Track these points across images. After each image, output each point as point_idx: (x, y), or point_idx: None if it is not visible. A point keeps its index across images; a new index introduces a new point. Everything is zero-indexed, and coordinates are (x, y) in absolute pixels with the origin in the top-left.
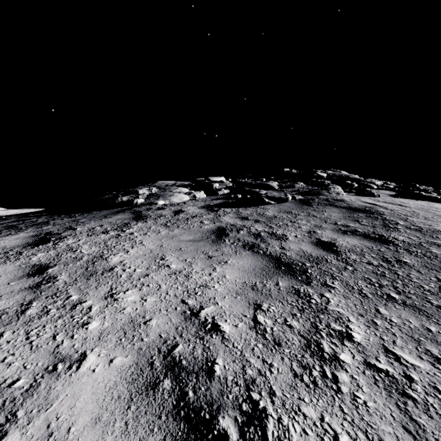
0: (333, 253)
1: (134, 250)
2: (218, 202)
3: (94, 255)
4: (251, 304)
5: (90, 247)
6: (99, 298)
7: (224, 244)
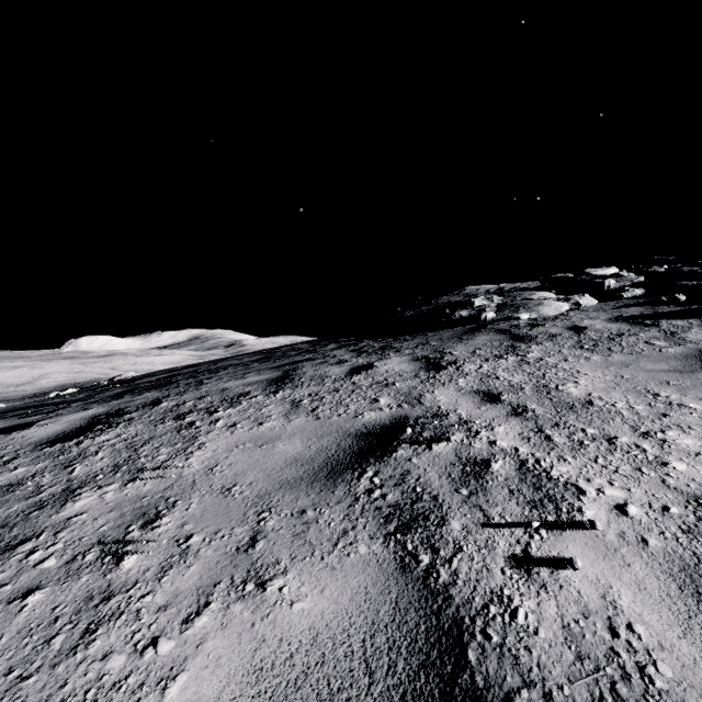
0: None
1: (583, 381)
2: (636, 310)
3: (533, 385)
4: None
5: (511, 375)
6: (631, 435)
7: None
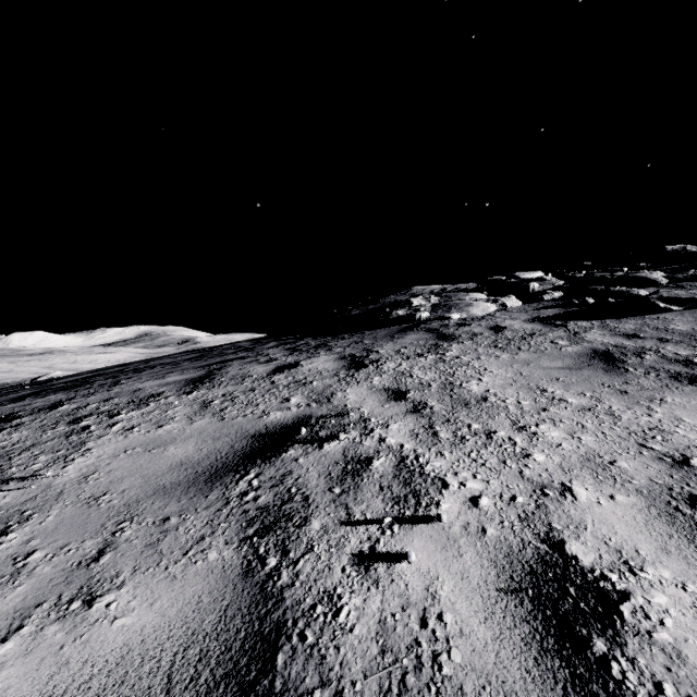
0: None
1: (486, 378)
2: (552, 312)
3: (441, 382)
4: None
5: (424, 373)
6: (509, 429)
7: (631, 375)
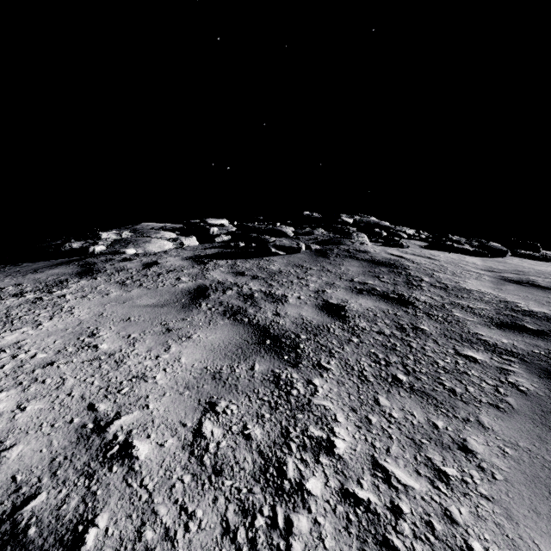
0: (340, 320)
1: (51, 322)
2: (213, 251)
3: None
4: (202, 403)
5: None
6: None
7: (197, 311)
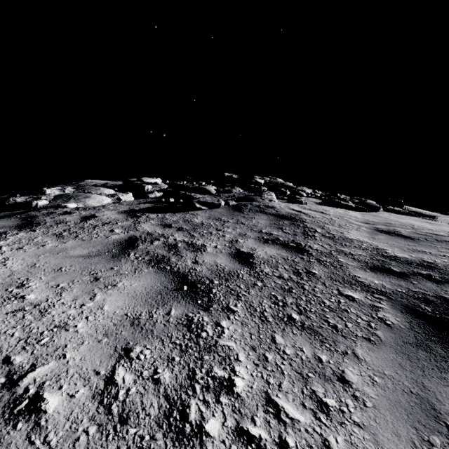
0: (248, 267)
1: None
2: (146, 206)
3: None
4: (118, 349)
5: None
6: None
7: (125, 260)
